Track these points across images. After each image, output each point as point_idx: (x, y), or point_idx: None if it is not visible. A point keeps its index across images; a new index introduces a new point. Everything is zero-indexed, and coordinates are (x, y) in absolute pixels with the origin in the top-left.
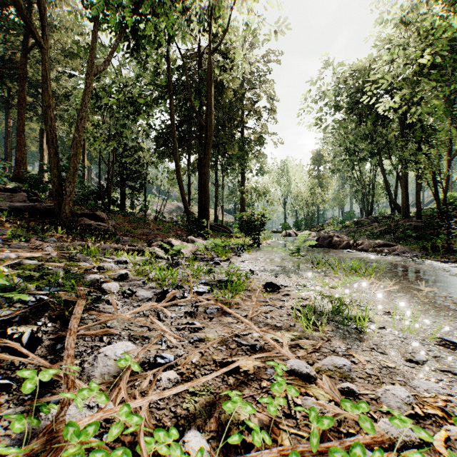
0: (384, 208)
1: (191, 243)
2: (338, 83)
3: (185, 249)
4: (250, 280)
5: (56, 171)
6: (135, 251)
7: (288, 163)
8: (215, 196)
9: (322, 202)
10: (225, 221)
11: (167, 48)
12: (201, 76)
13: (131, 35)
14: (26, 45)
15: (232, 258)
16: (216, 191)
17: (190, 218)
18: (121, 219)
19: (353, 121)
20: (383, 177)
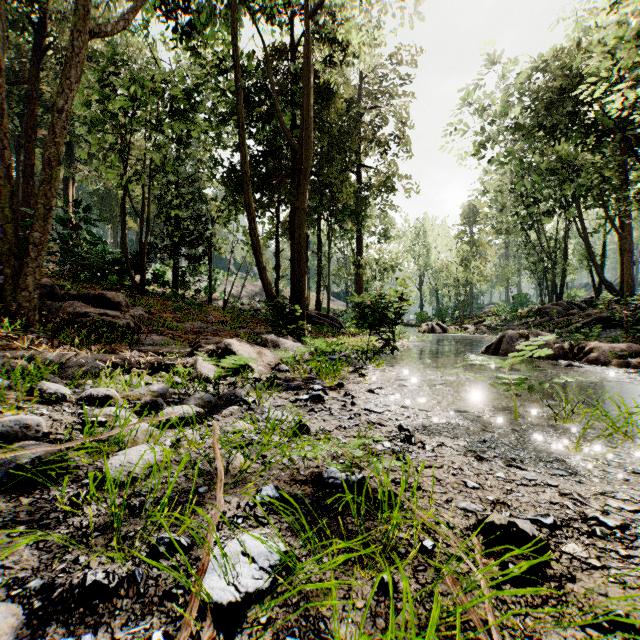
0: (574, 289)
1: (272, 348)
2: (507, 94)
3: (257, 360)
4: (410, 474)
5: (11, 212)
6: (140, 371)
7: (425, 223)
8: (317, 270)
9: (481, 280)
10: (332, 310)
11: (233, 10)
12: (293, 75)
13: (179, 7)
14: (36, 47)
15: (348, 379)
16: (318, 264)
17: (272, 303)
18: (161, 305)
19: (535, 149)
20: (584, 238)
